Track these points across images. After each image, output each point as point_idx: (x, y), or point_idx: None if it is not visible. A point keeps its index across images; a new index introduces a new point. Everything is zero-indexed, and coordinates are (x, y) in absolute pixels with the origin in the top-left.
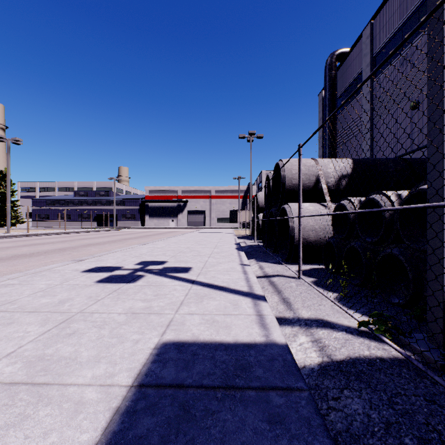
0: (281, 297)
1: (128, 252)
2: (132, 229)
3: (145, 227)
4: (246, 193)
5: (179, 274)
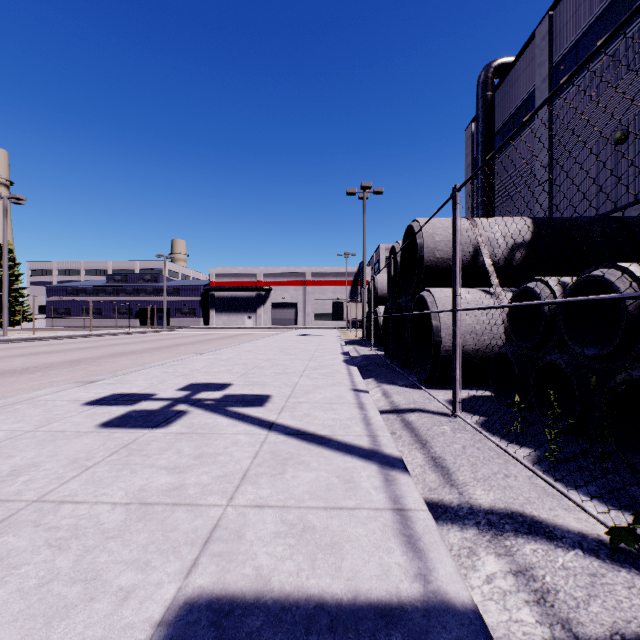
0: (430, 456)
1: (172, 368)
2: (190, 329)
3: (210, 326)
4: (357, 277)
5: (247, 410)
